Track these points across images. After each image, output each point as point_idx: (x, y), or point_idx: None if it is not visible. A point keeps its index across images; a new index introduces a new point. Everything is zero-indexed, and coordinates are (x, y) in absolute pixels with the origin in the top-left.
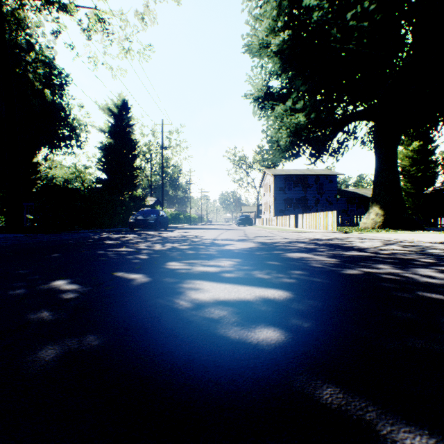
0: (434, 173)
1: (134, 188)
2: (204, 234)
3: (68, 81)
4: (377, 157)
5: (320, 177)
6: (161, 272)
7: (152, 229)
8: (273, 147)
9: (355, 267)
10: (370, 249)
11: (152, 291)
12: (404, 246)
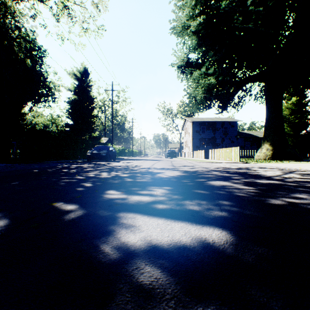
0: (307, 120)
1: (92, 131)
2: (141, 164)
3: (45, 55)
4: (267, 108)
5: (225, 123)
6: (98, 202)
7: (104, 160)
8: (192, 101)
9: (275, 196)
10: (275, 177)
11: (79, 230)
12: (302, 175)
